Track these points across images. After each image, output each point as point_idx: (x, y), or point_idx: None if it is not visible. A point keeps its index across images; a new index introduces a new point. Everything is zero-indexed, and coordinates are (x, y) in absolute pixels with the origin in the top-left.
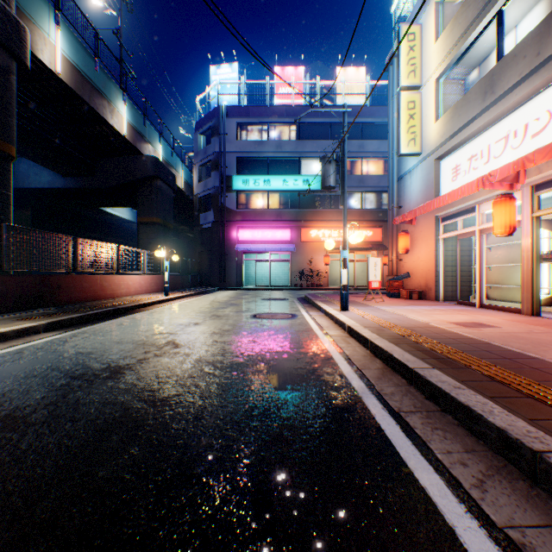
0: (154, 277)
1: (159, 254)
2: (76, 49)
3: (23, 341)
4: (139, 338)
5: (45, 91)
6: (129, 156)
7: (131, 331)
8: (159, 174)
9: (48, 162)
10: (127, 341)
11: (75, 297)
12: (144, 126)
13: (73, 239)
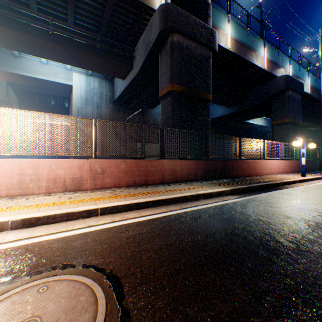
0: (287, 161)
1: (295, 144)
2: (236, 30)
3: (220, 199)
4: (305, 217)
5: (221, 64)
6: (265, 82)
7: (291, 207)
8: (288, 86)
9: (221, 102)
10: (294, 217)
11: (239, 173)
12: (276, 57)
13: (238, 138)
